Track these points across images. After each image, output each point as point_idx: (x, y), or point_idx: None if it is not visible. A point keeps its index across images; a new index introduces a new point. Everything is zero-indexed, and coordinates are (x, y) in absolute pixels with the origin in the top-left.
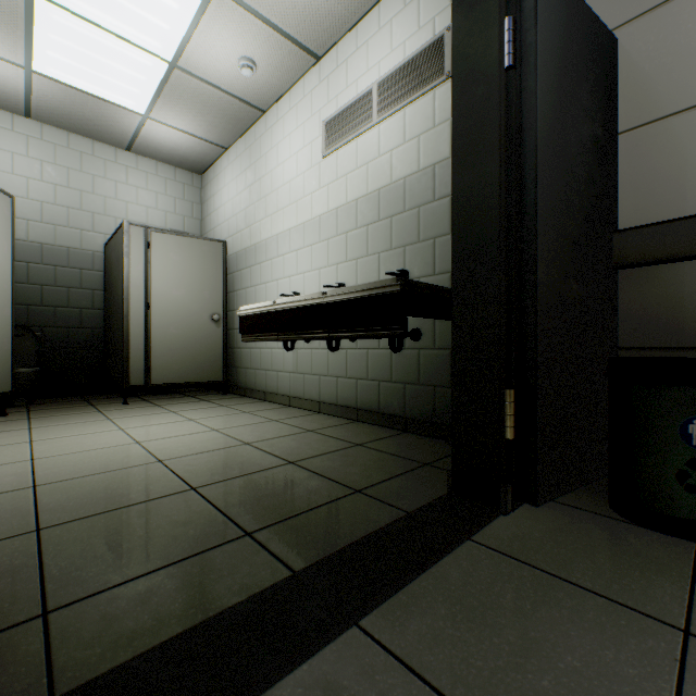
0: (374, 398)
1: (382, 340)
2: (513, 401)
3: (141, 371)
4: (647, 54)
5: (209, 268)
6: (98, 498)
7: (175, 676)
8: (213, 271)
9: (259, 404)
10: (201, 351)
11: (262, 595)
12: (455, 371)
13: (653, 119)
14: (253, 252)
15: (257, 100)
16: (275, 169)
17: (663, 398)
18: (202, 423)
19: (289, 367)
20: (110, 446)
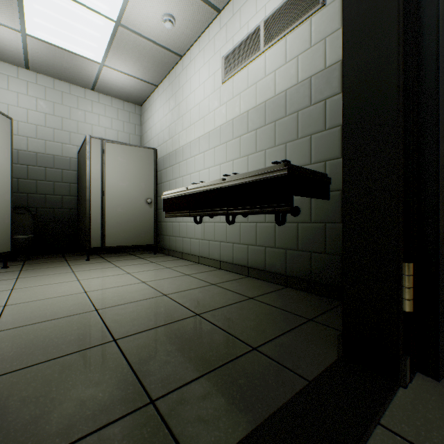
0: (261, 260)
1: (267, 216)
2: (412, 274)
3: (99, 237)
4: None
5: (144, 167)
6: (35, 348)
7: None
8: (147, 169)
9: (177, 261)
10: (139, 224)
11: None
12: (346, 243)
13: None
14: (174, 155)
15: (176, 48)
16: (189, 95)
17: None
18: (135, 276)
19: (199, 235)
20: (64, 295)
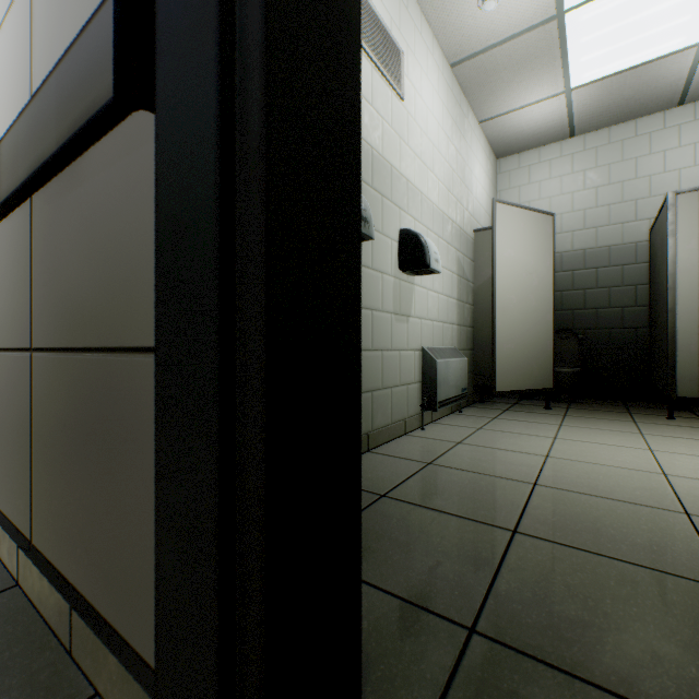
0: None
1: None
2: None
3: (692, 379)
4: None
5: None
6: (580, 526)
7: None
8: None
9: None
10: None
11: None
12: None
13: None
14: None
15: None
16: None
17: None
18: None
19: None
20: (624, 467)
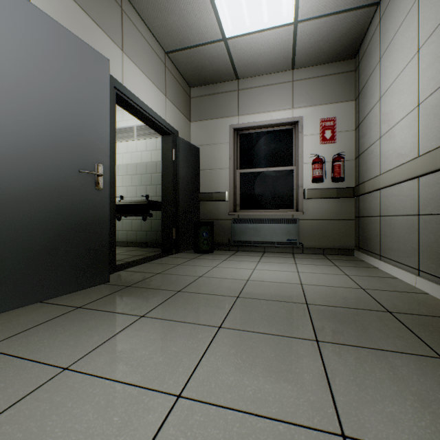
0: (135, 237)
1: (138, 217)
2: (175, 231)
3: None
4: (205, 154)
5: None
6: None
7: (124, 265)
8: None
9: None
10: None
11: (130, 261)
12: (163, 225)
13: (206, 169)
14: None
15: None
16: None
17: (200, 229)
18: None
19: None
20: None
